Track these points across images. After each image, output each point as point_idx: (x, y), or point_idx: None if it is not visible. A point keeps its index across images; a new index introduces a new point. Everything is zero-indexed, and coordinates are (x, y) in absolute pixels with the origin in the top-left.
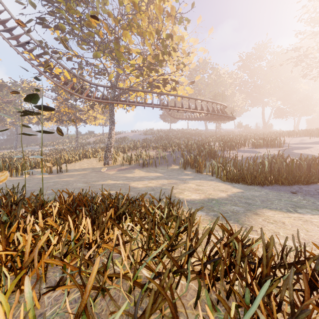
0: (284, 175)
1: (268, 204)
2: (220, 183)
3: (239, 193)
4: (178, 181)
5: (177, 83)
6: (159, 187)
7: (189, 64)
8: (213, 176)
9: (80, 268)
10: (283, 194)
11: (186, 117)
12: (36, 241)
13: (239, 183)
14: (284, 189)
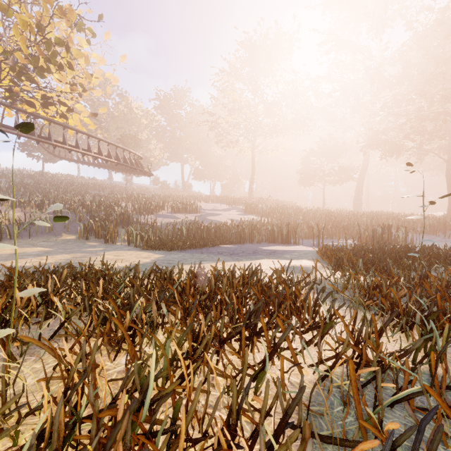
0: (197, 240)
1: (184, 262)
2: (140, 251)
3: (161, 257)
4: (86, 254)
5: (71, 111)
6: (64, 262)
7: (91, 89)
8: (130, 246)
9: (82, 293)
10: (195, 254)
11: (79, 159)
12: (5, 299)
13: (160, 250)
14: (197, 251)
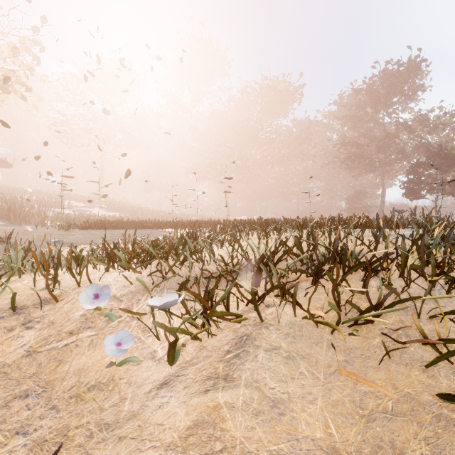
0: None
1: None
2: None
3: None
4: None
5: None
6: None
7: None
8: None
9: None
10: None
11: None
12: None
13: None
14: None
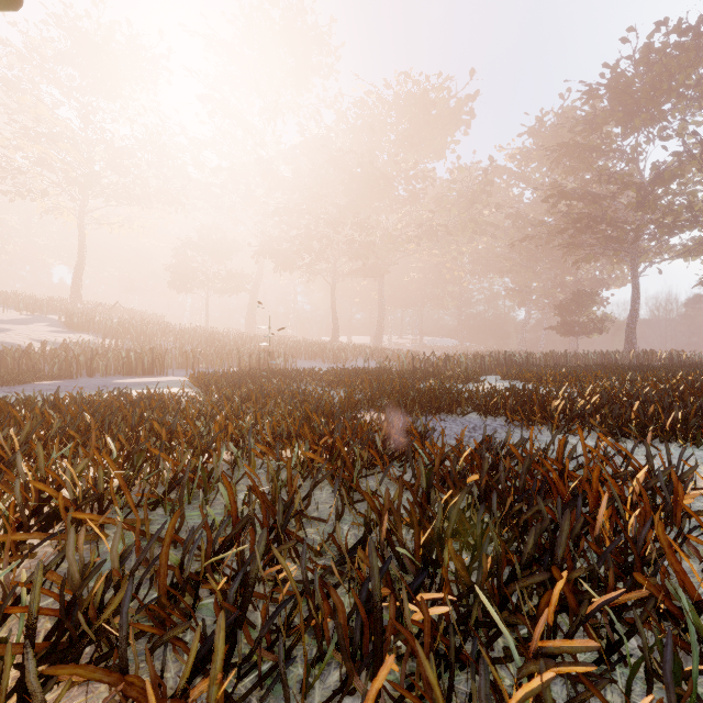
0: None
1: None
2: None
3: None
4: None
5: None
6: None
7: None
8: None
9: None
10: None
11: None
12: None
13: None
14: None
